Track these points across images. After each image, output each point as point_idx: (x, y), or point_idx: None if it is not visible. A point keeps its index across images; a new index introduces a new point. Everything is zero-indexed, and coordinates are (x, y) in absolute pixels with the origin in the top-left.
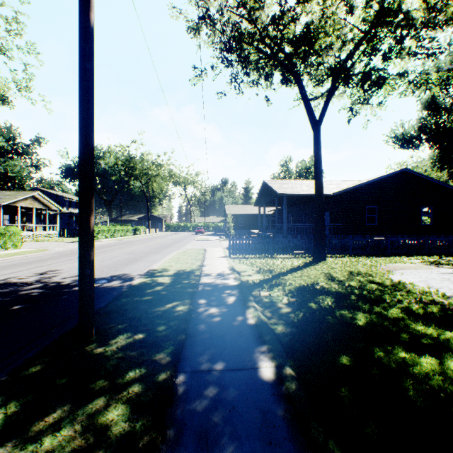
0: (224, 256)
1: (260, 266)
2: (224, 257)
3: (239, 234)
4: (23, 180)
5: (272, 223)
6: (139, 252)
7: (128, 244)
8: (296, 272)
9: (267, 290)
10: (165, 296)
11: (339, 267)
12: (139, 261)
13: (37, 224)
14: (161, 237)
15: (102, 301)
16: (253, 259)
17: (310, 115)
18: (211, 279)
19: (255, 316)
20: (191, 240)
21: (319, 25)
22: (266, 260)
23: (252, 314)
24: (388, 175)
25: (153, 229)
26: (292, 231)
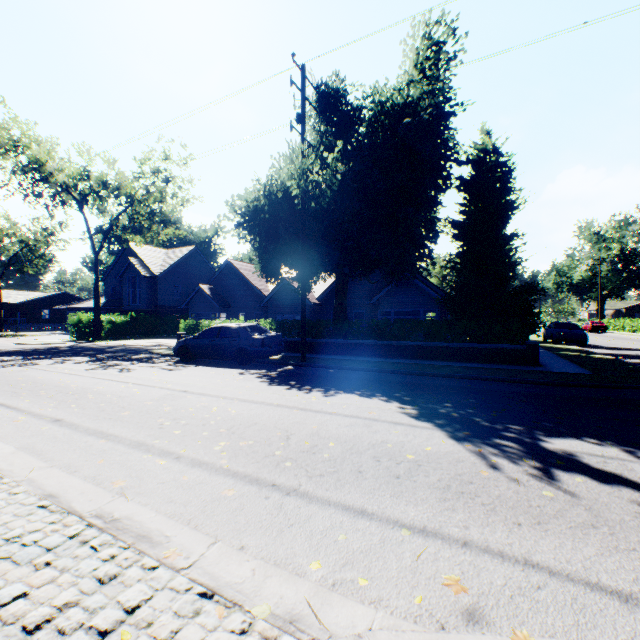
0: None
1: None
2: None
3: None
4: None
5: None
6: None
7: None
8: None
9: None
10: None
11: (7, 333)
12: None
13: None
14: None
15: None
16: None
17: None
18: None
19: None
20: None
21: (3, 233)
22: None
23: None
24: (56, 294)
25: None
26: None
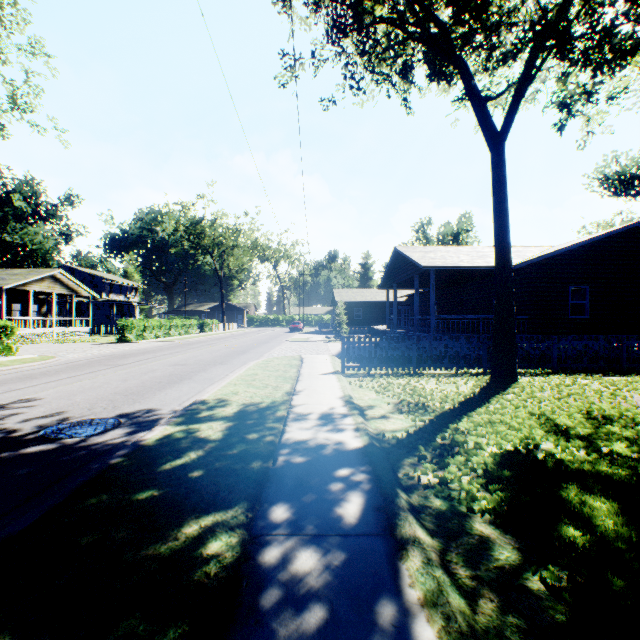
0: (332, 372)
1: (400, 394)
2: (332, 375)
3: (355, 332)
4: (47, 255)
5: (404, 315)
6: (195, 362)
7: (184, 348)
8: (478, 413)
9: (430, 465)
10: (194, 490)
11: (552, 397)
12: (187, 380)
13: (63, 316)
14: (238, 336)
15: (48, 498)
16: (384, 378)
17: (485, 123)
18: (308, 431)
19: (432, 600)
20: (282, 341)
21: None
22: (407, 380)
23: (421, 590)
24: (609, 234)
25: (229, 324)
26: (445, 329)
